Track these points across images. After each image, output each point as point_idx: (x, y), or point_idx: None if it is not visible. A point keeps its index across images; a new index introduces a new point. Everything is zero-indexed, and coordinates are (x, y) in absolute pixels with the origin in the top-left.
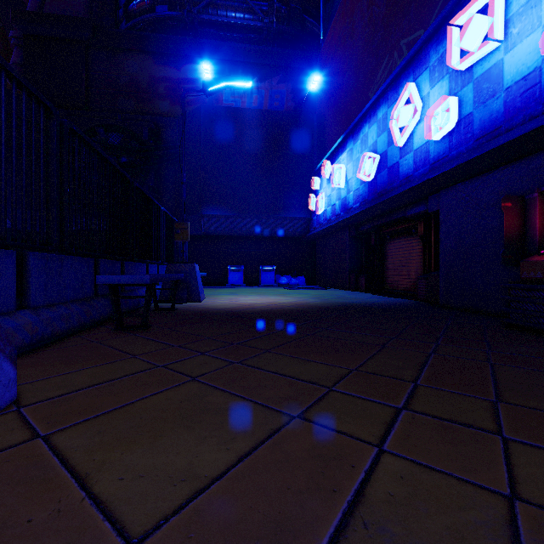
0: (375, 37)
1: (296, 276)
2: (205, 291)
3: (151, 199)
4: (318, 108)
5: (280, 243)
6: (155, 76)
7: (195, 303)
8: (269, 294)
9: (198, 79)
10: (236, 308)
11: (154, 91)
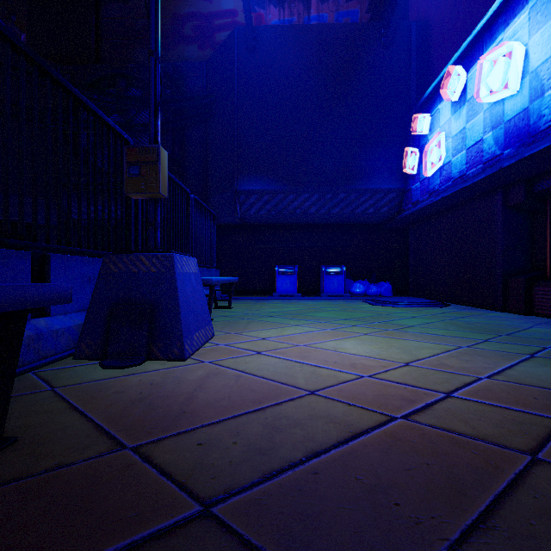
0: None
1: (375, 282)
2: (233, 309)
3: (85, 103)
4: (413, 20)
5: (350, 233)
6: (180, 14)
7: (166, 362)
8: (351, 321)
9: (235, 10)
10: (275, 459)
11: (178, 34)
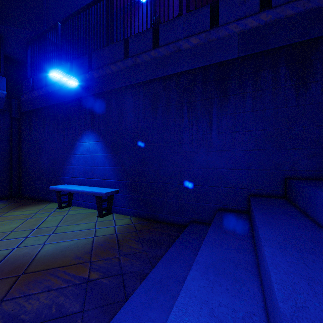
0: (184, 0)
1: None
2: None
3: None
4: None
5: None
6: None
7: None
8: None
9: None
10: None
11: None
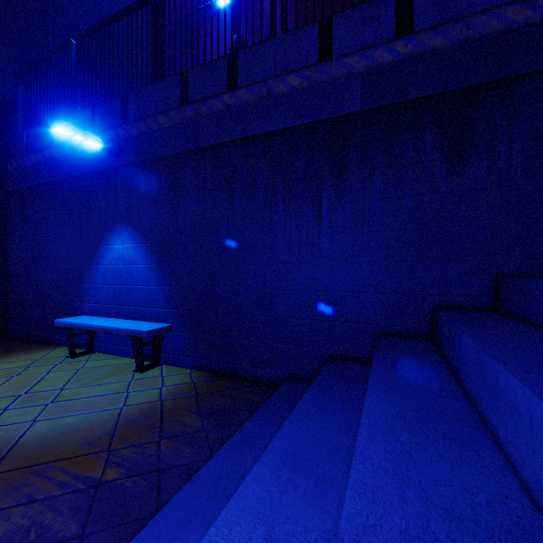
0: (292, 6)
1: None
2: None
3: None
4: None
5: None
6: None
7: None
8: None
9: None
10: None
11: None
